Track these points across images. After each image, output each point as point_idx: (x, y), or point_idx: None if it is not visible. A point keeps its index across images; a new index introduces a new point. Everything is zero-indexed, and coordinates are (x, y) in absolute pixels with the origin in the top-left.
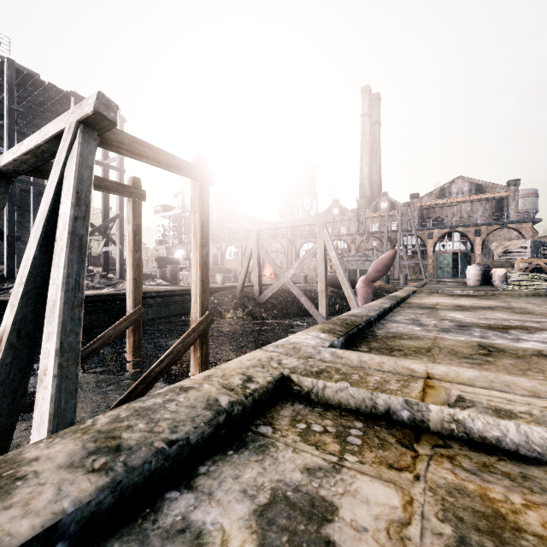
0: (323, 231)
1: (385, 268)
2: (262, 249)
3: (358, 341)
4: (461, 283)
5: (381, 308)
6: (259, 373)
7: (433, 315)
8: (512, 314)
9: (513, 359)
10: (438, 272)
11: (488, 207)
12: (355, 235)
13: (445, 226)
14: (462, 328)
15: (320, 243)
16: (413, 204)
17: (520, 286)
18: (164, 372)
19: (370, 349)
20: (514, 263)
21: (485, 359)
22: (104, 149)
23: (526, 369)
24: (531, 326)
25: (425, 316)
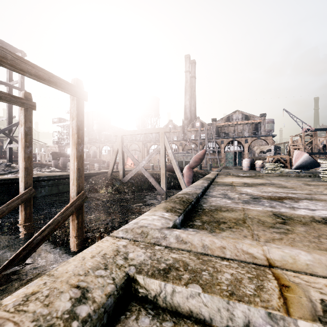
0: (164, 137)
1: (200, 160)
2: (125, 148)
3: (192, 215)
4: (240, 169)
5: (203, 187)
6: (99, 279)
7: (234, 190)
8: (277, 188)
9: (302, 226)
10: (226, 162)
11: (251, 127)
12: (181, 141)
13: (230, 137)
14: (256, 200)
15: (161, 144)
16: (213, 124)
17: (271, 170)
18: (45, 239)
19: (203, 222)
20: (266, 158)
21: (285, 227)
22: (9, 74)
23: (318, 236)
24: (293, 197)
25: (229, 191)
